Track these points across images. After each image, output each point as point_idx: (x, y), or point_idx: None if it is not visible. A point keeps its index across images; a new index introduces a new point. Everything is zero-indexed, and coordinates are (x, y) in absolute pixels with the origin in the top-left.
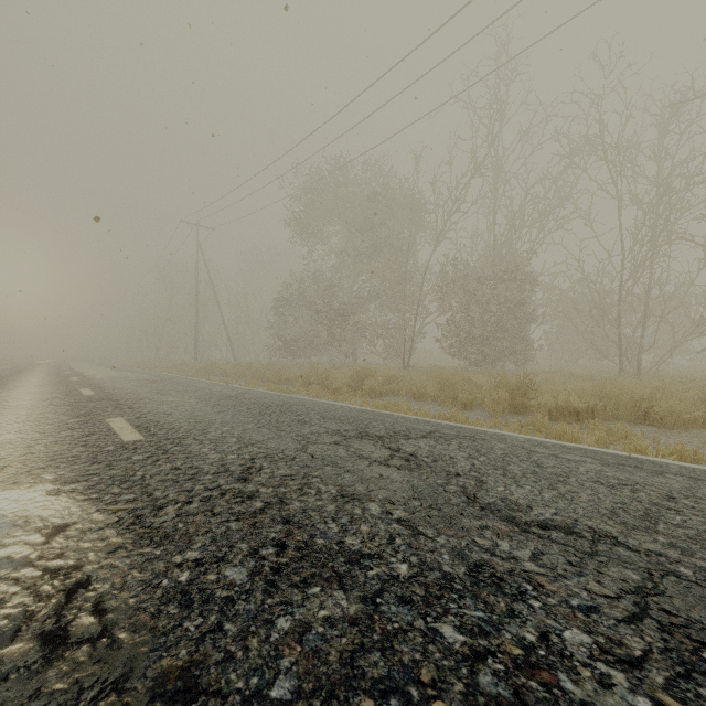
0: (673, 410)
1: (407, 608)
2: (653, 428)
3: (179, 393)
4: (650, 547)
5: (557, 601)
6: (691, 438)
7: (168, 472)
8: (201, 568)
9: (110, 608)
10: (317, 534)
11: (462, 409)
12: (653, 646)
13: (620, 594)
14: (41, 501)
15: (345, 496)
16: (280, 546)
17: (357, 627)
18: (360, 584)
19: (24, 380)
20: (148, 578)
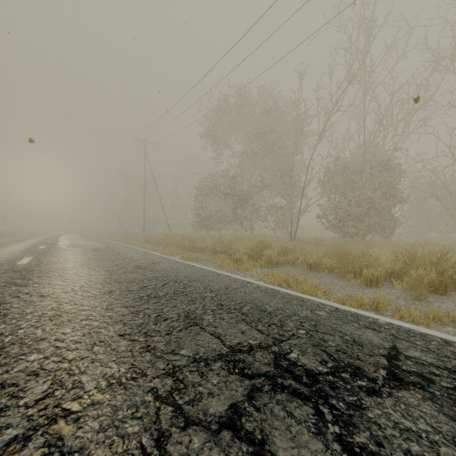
0: None
1: None
2: None
3: (98, 262)
4: None
5: None
6: None
7: None
8: None
9: None
10: None
11: (368, 285)
12: None
13: None
14: None
15: None
16: None
17: None
18: None
19: (7, 247)
20: None
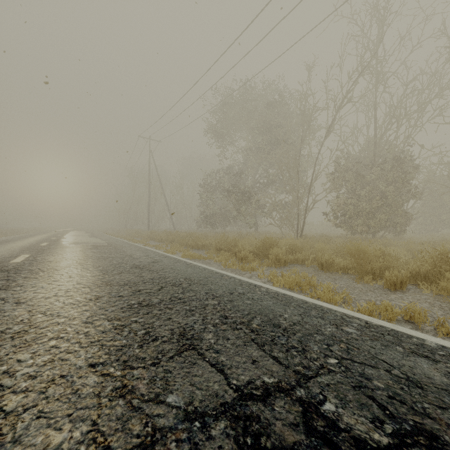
0: None
1: None
2: None
3: (95, 261)
4: None
5: None
6: None
7: None
8: None
9: None
10: None
11: (392, 289)
12: None
13: None
14: None
15: None
16: None
17: None
18: None
19: (10, 244)
20: None
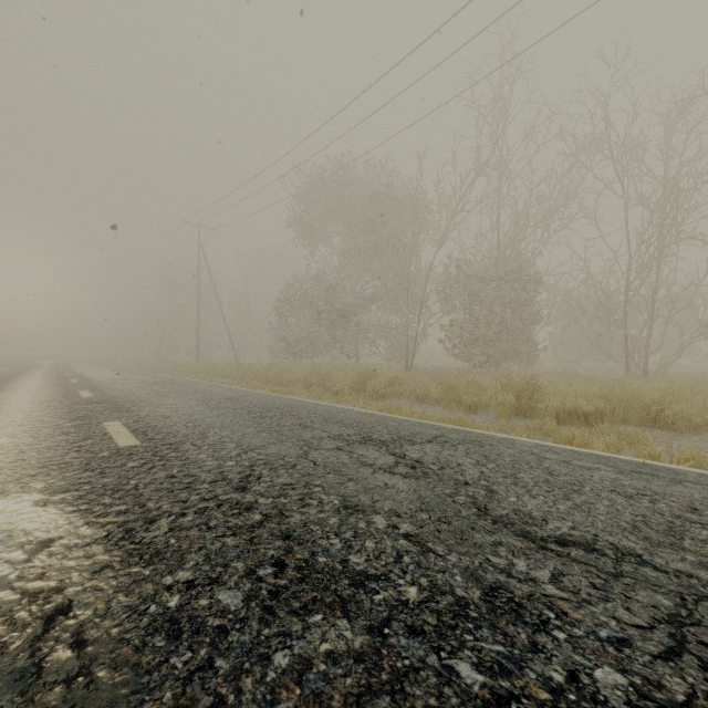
0: (685, 414)
1: (418, 640)
2: (664, 432)
3: (179, 395)
4: (679, 567)
5: (584, 632)
6: (704, 443)
7: (163, 481)
8: (192, 591)
9: (91, 639)
10: (318, 551)
11: (467, 412)
12: (697, 690)
13: (652, 623)
14: (27, 513)
15: (349, 508)
16: (279, 565)
17: (364, 664)
18: (365, 610)
19: (24, 381)
20: (134, 603)
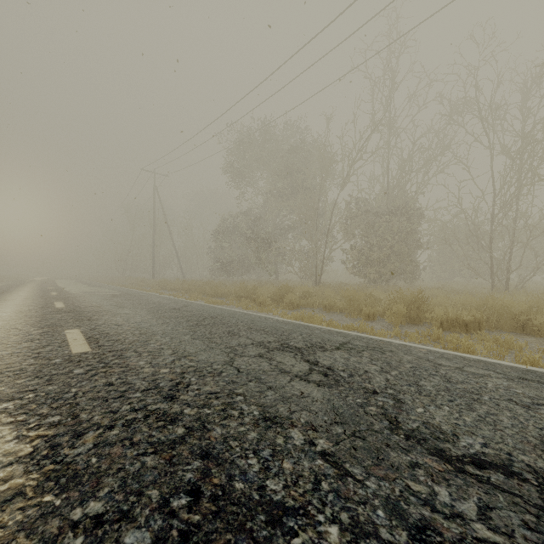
0: None
1: None
2: (532, 338)
3: (133, 306)
4: None
5: None
6: None
7: (100, 389)
8: (98, 531)
9: None
10: (236, 474)
11: (366, 320)
12: None
13: None
14: None
15: (267, 420)
16: (194, 494)
17: None
18: None
19: (14, 294)
20: None
